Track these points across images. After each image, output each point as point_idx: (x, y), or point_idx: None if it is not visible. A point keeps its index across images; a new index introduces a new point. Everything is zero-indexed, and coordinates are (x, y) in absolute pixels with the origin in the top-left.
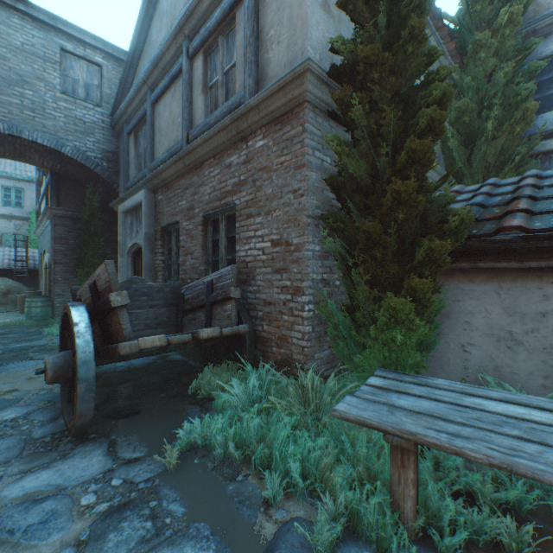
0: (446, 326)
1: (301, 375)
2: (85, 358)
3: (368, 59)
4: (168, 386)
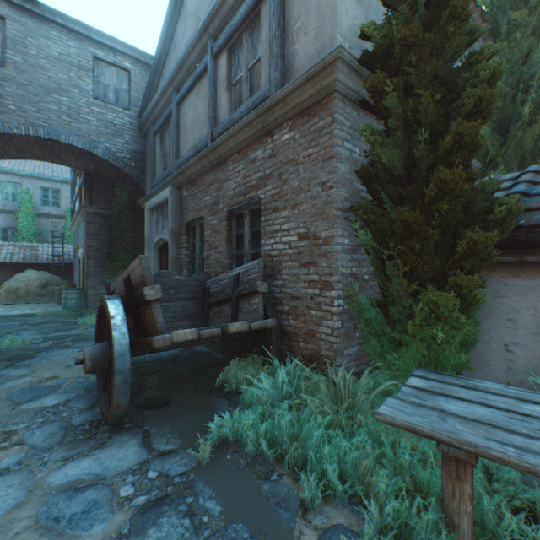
0: (485, 323)
1: (331, 371)
2: (122, 350)
3: (406, 41)
4: (196, 378)
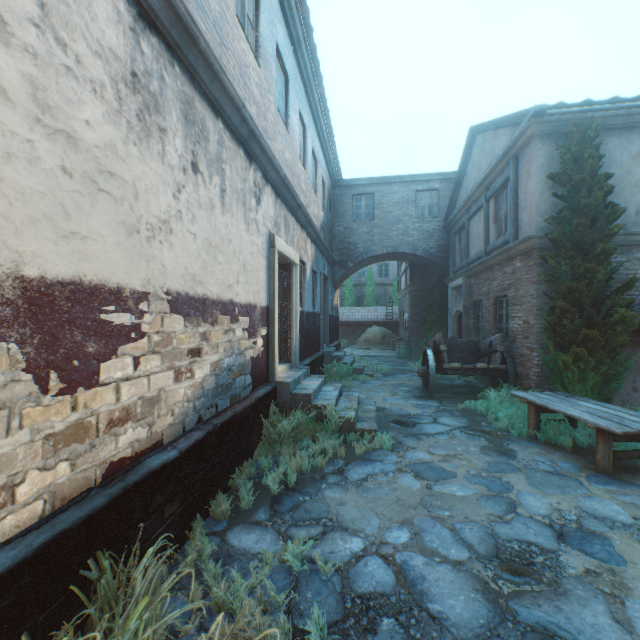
0: None
1: None
2: (432, 368)
3: (552, 240)
4: (468, 394)
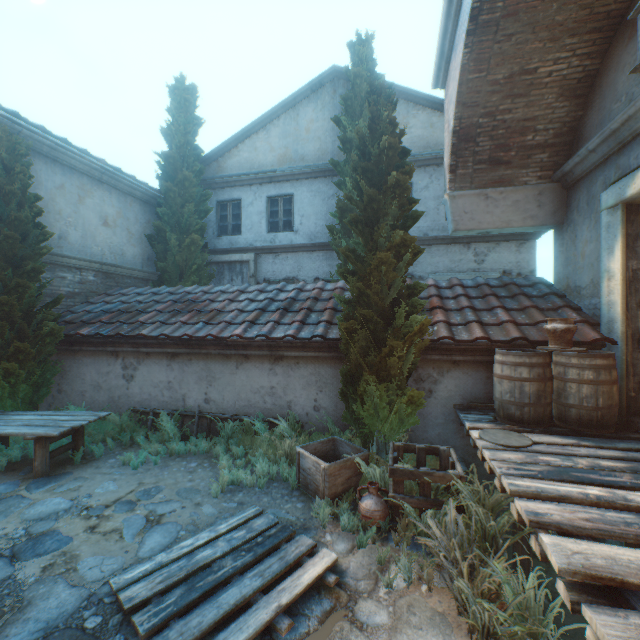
0: (76, 382)
1: None
2: None
3: None
4: None
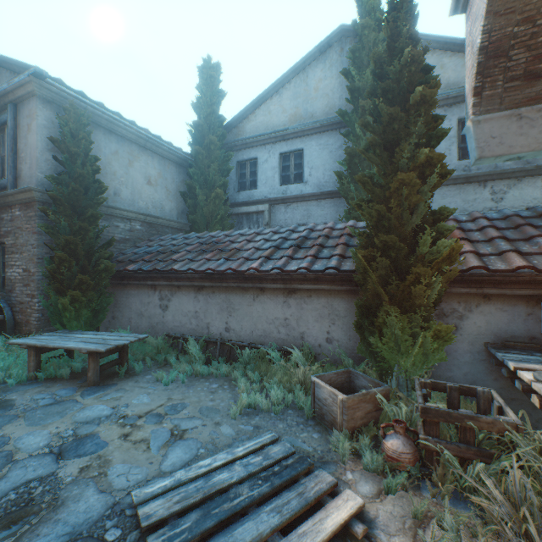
0: (125, 310)
1: None
2: None
3: (53, 197)
4: None
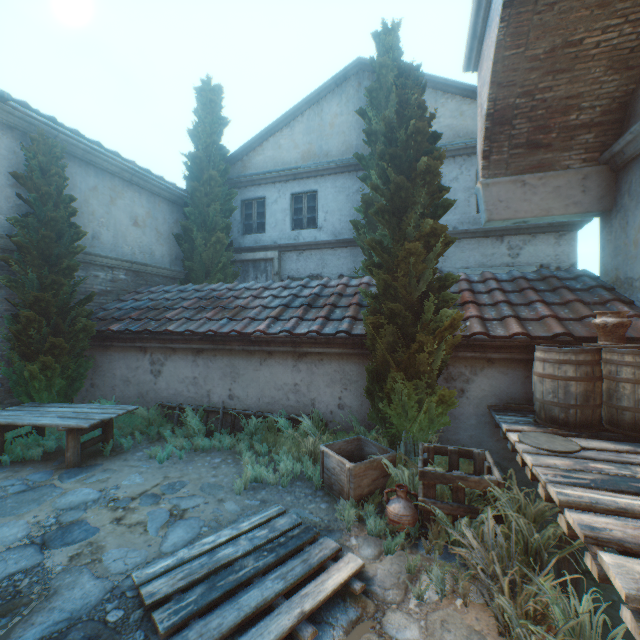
0: (108, 376)
1: None
2: None
3: (18, 244)
4: None
